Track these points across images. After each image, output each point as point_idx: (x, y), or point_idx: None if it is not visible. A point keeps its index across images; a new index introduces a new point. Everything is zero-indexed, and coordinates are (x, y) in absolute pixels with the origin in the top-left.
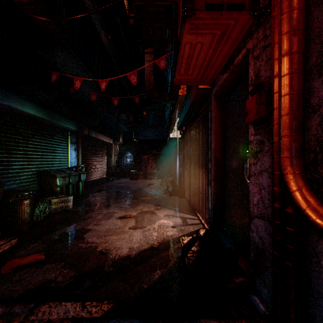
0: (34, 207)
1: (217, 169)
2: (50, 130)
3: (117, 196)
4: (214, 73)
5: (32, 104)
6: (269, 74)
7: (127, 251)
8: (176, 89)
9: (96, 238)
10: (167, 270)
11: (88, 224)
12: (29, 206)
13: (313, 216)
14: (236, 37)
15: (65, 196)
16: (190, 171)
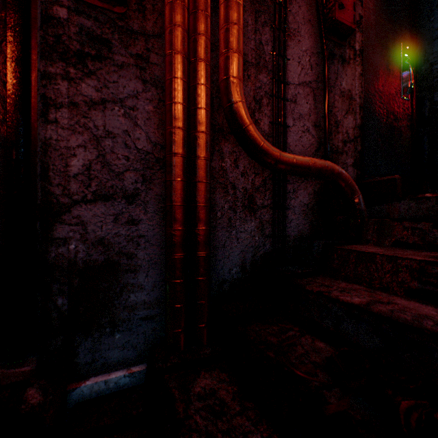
0: None
1: None
2: None
3: None
4: None
5: None
6: None
7: None
8: None
9: None
10: None
11: None
12: None
13: (271, 146)
14: None
15: None
16: None
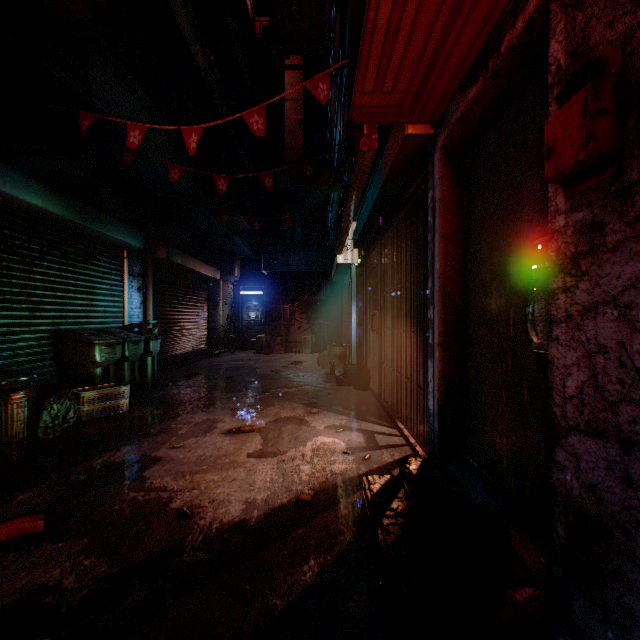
0: (40, 408)
1: (449, 321)
2: (82, 246)
3: (227, 387)
4: (446, 88)
5: (37, 184)
6: (625, 29)
7: (240, 510)
8: (354, 143)
9: (172, 478)
10: (334, 560)
11: (158, 447)
12: (25, 405)
13: None
14: None
15: (113, 385)
16: (380, 333)
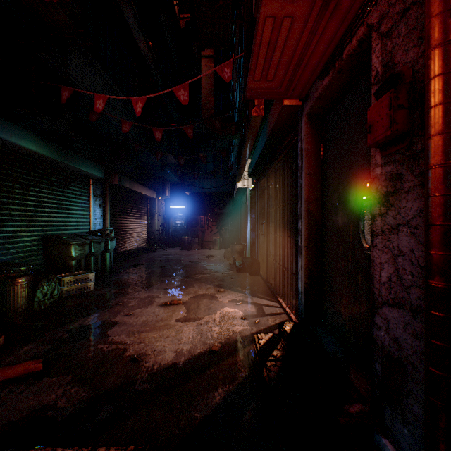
0: (35, 288)
1: (312, 230)
2: (62, 177)
3: (161, 273)
4: (309, 78)
5: (33, 135)
6: (414, 56)
7: (172, 357)
8: (248, 109)
9: (126, 336)
10: (234, 389)
11: (115, 315)
12: (26, 287)
13: None
14: (350, 5)
15: (83, 272)
16: (267, 236)
